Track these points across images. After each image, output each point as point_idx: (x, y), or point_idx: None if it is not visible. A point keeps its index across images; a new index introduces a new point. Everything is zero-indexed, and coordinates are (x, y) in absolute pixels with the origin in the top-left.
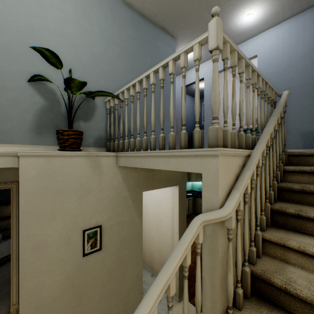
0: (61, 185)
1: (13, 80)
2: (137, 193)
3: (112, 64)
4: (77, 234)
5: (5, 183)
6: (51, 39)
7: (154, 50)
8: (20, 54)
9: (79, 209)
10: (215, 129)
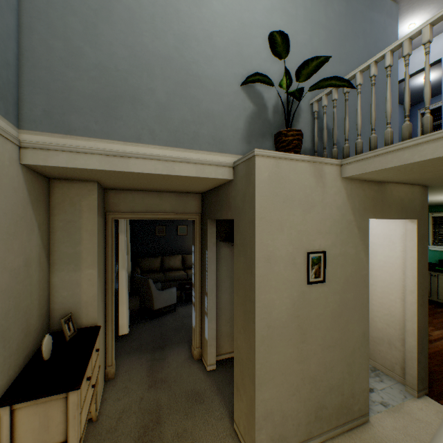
0: (287, 193)
1: (229, 85)
2: (362, 219)
3: (317, 54)
4: (301, 256)
5: (190, 214)
6: (259, 34)
7: (368, 27)
8: (233, 56)
9: (303, 225)
10: None
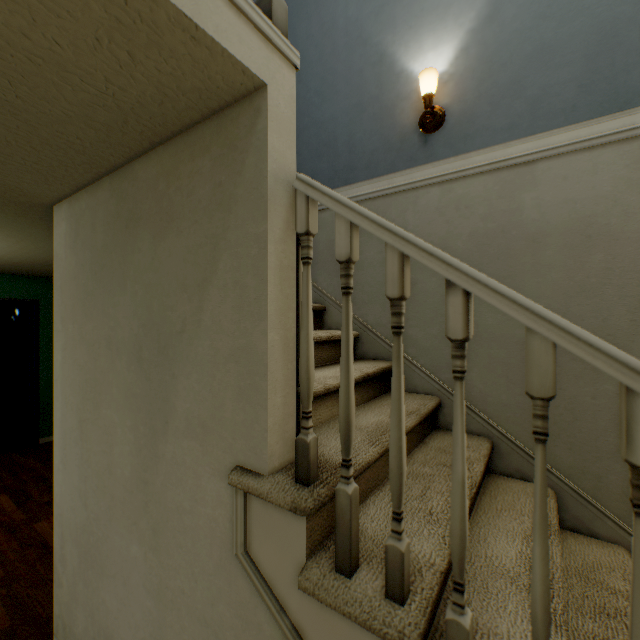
0: None
1: None
2: None
3: None
4: None
5: None
6: None
7: None
8: None
9: None
10: (285, 9)
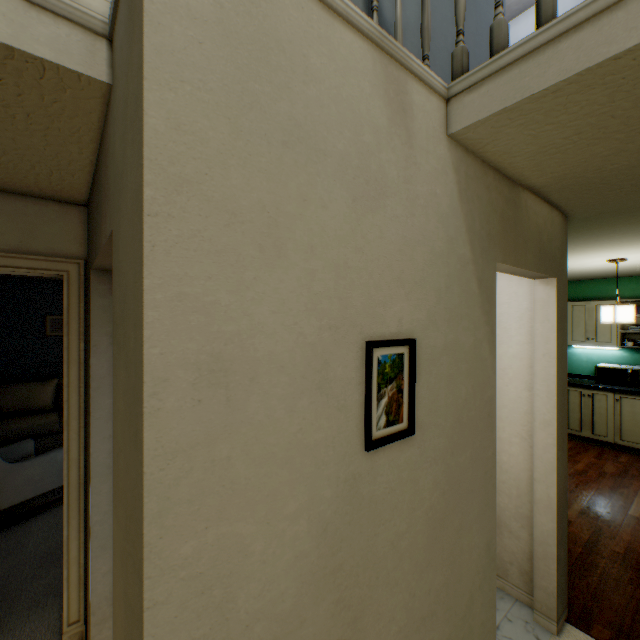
0: (298, 116)
1: None
2: (485, 260)
3: None
4: (347, 354)
5: (46, 257)
6: None
7: None
8: None
9: (354, 251)
10: None
